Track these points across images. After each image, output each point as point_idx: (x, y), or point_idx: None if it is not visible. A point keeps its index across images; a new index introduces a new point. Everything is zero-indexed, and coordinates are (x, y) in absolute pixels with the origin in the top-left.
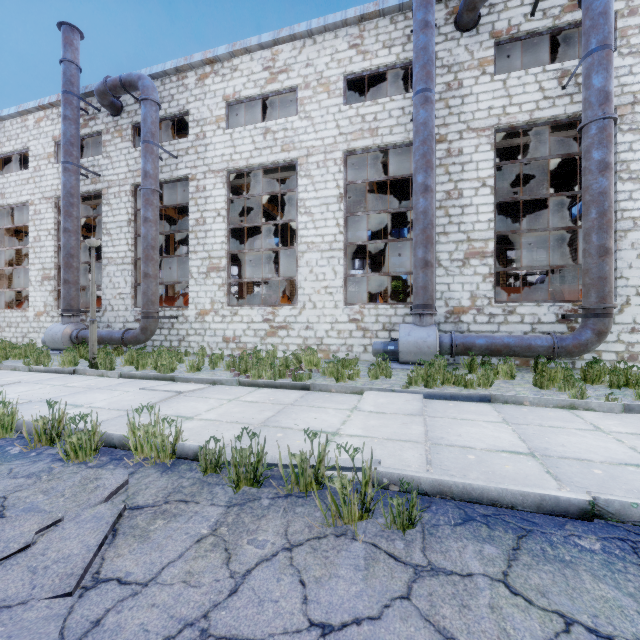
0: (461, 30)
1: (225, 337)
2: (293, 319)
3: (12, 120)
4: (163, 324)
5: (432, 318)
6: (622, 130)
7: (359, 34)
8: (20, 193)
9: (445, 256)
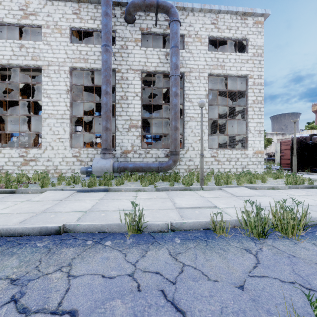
0: (127, 22)
1: None
2: (39, 155)
3: None
4: None
5: (110, 155)
6: (186, 81)
7: (78, 8)
8: None
9: (120, 126)
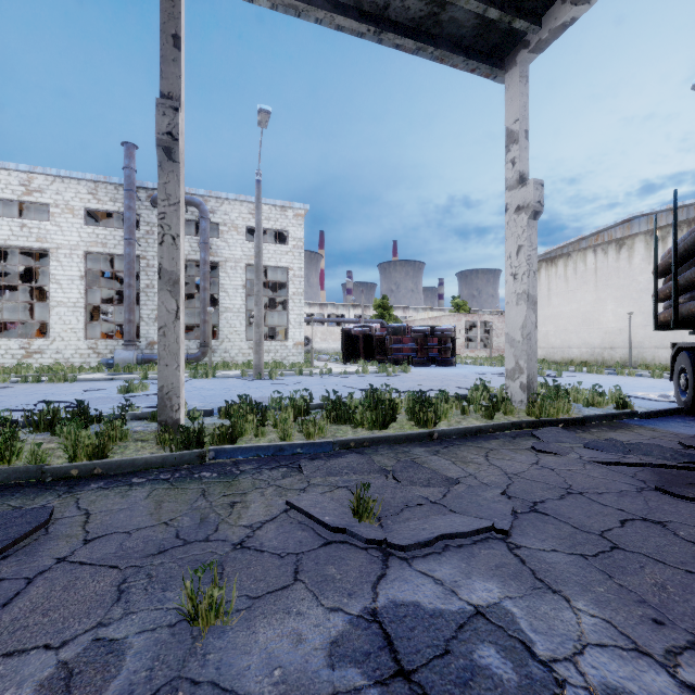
0: (154, 207)
1: None
2: (46, 347)
3: None
4: None
5: (134, 347)
6: (222, 271)
7: (95, 188)
8: None
9: (146, 316)
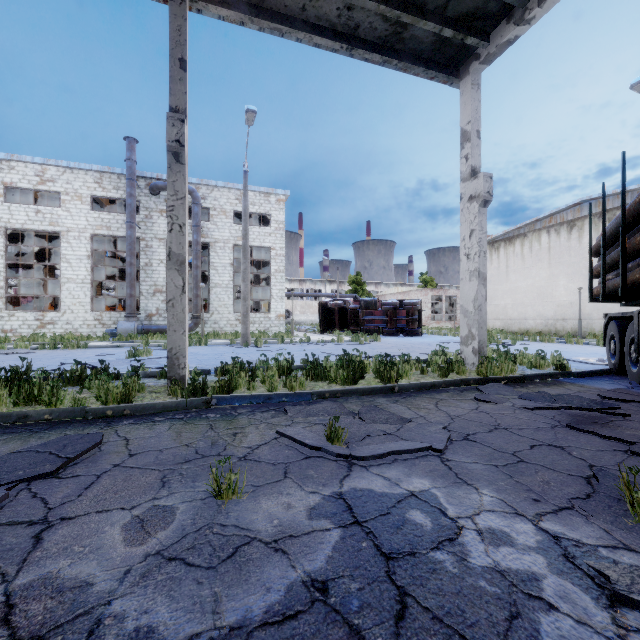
0: (152, 194)
1: (4, 330)
2: (58, 319)
3: None
4: None
5: (134, 318)
6: (212, 251)
7: (100, 178)
8: None
9: (145, 291)
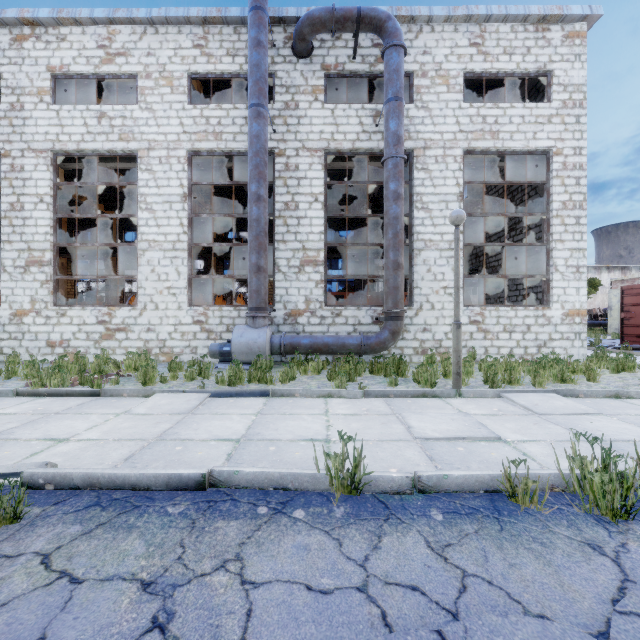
0: (297, 56)
1: (50, 341)
2: (133, 321)
3: None
4: None
5: (265, 320)
6: (417, 168)
7: (203, 35)
8: None
9: (284, 262)
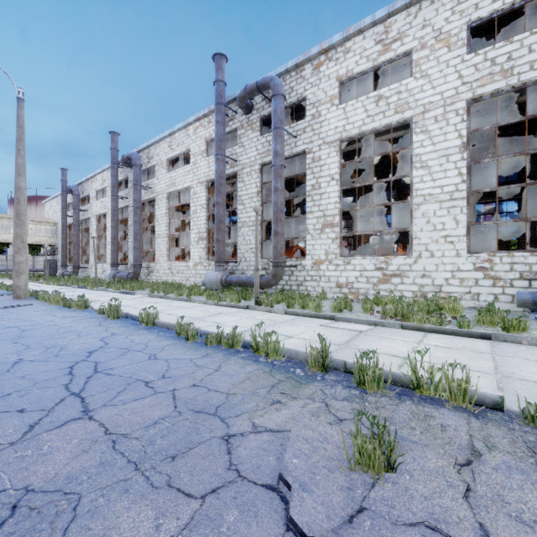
0: None
1: (338, 283)
2: (407, 267)
3: (179, 132)
4: (284, 272)
5: None
6: None
7: None
8: (184, 181)
9: None
